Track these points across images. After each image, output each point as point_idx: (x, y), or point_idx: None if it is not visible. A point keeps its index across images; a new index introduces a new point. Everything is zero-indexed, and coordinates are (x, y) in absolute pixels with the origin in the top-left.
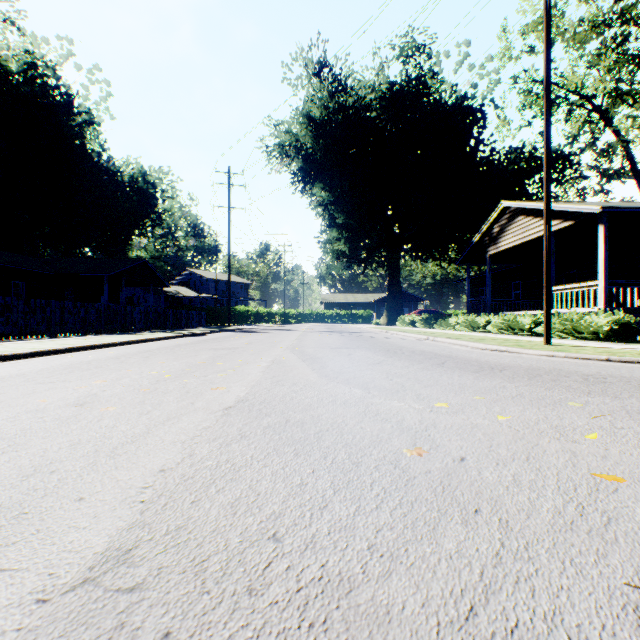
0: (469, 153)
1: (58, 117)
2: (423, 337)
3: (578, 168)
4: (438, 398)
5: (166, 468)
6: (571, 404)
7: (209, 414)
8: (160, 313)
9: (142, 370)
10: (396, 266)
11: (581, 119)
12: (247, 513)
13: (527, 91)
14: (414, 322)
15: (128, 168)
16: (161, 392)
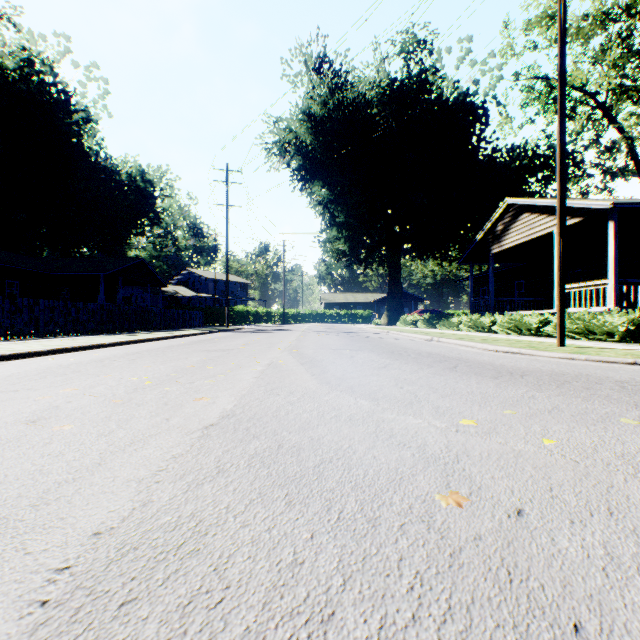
0: (471, 150)
1: (55, 115)
2: (427, 338)
3: (581, 166)
4: (461, 412)
5: (103, 529)
6: (625, 421)
7: (184, 435)
8: (156, 313)
9: (122, 375)
10: (397, 265)
11: (585, 116)
12: (203, 634)
13: (530, 88)
14: (415, 322)
15: (126, 167)
16: (135, 404)
